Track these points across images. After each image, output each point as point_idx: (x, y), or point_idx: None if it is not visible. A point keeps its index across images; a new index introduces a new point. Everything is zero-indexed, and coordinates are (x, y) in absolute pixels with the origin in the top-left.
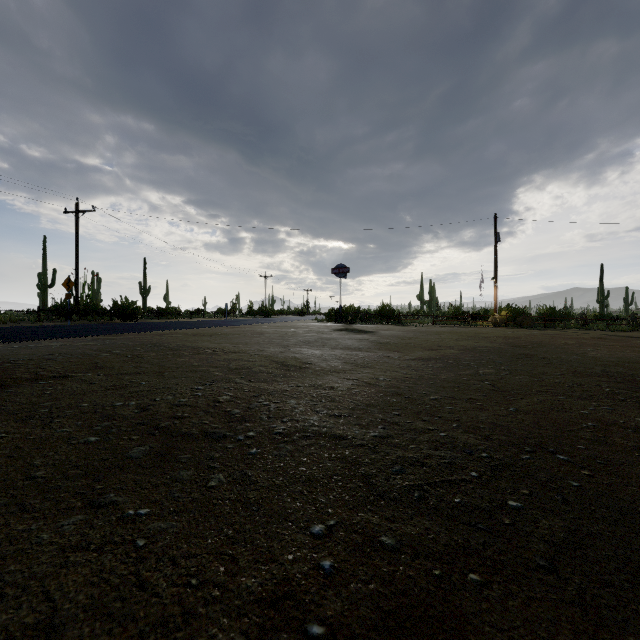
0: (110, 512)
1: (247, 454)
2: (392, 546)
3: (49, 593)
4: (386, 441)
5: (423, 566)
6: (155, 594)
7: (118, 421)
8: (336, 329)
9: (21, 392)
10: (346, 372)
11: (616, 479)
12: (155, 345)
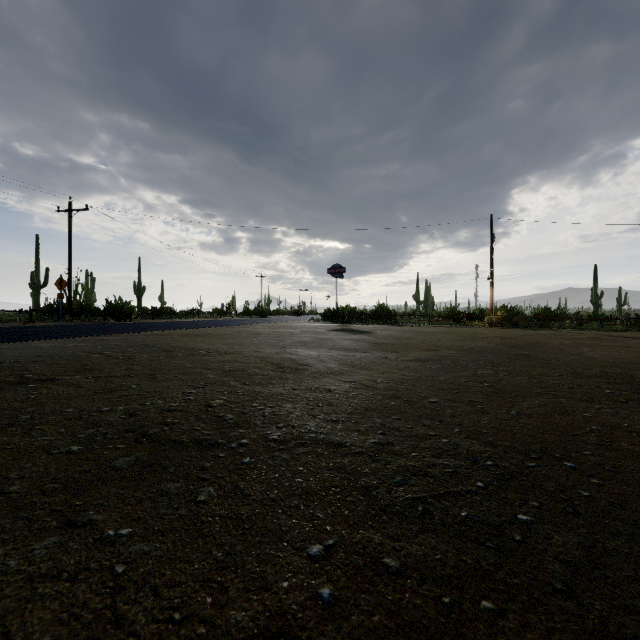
0: (88, 533)
1: (240, 464)
2: (396, 569)
3: (10, 634)
4: (386, 448)
5: (431, 592)
6: (132, 633)
7: (104, 428)
8: (332, 329)
9: (3, 396)
10: (343, 374)
11: (627, 488)
12: (148, 346)
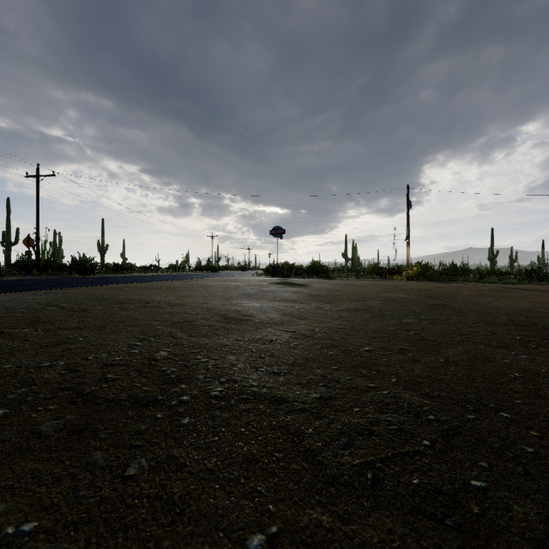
0: None
1: (178, 425)
2: None
3: None
4: (329, 404)
5: None
6: None
7: (38, 386)
8: (274, 283)
9: None
10: (284, 324)
11: None
12: (104, 298)
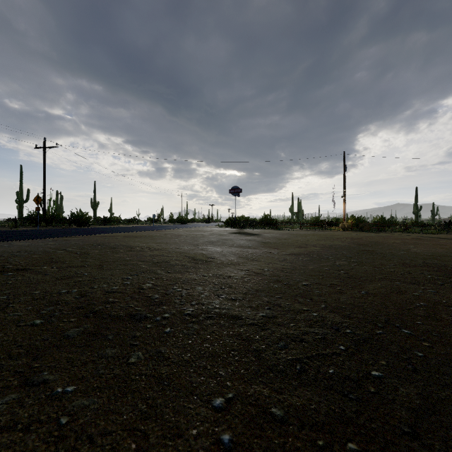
0: (41, 390)
1: (162, 333)
2: (281, 417)
3: None
4: (272, 320)
5: (308, 437)
6: None
7: (61, 306)
8: (232, 232)
9: None
10: (240, 264)
11: (450, 349)
12: (99, 244)
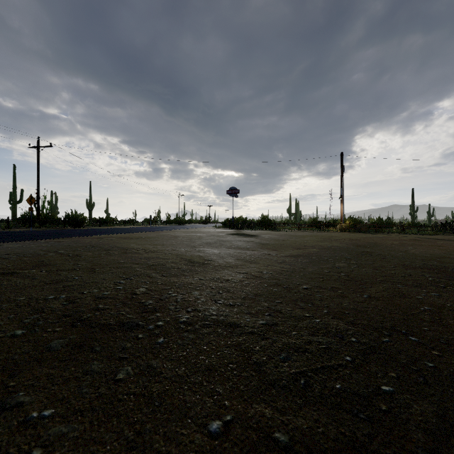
0: (13, 415)
1: (155, 343)
2: (286, 444)
3: None
4: (273, 328)
5: None
6: None
7: (46, 314)
8: (230, 233)
9: None
10: (238, 267)
11: None
12: (93, 246)
